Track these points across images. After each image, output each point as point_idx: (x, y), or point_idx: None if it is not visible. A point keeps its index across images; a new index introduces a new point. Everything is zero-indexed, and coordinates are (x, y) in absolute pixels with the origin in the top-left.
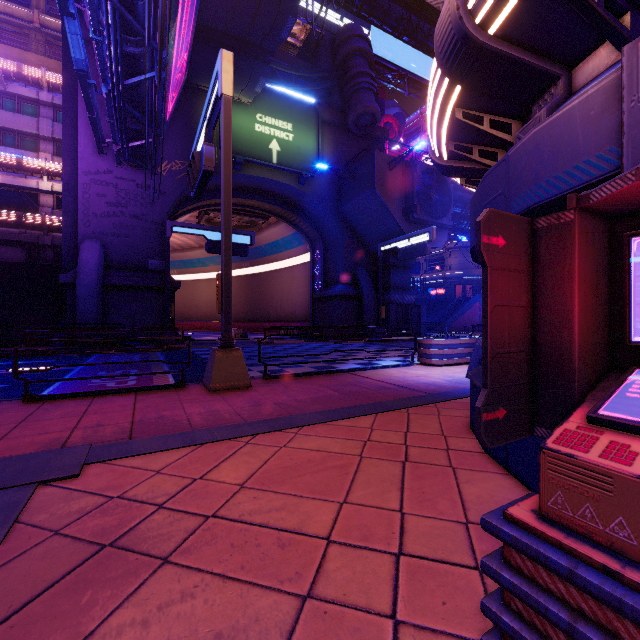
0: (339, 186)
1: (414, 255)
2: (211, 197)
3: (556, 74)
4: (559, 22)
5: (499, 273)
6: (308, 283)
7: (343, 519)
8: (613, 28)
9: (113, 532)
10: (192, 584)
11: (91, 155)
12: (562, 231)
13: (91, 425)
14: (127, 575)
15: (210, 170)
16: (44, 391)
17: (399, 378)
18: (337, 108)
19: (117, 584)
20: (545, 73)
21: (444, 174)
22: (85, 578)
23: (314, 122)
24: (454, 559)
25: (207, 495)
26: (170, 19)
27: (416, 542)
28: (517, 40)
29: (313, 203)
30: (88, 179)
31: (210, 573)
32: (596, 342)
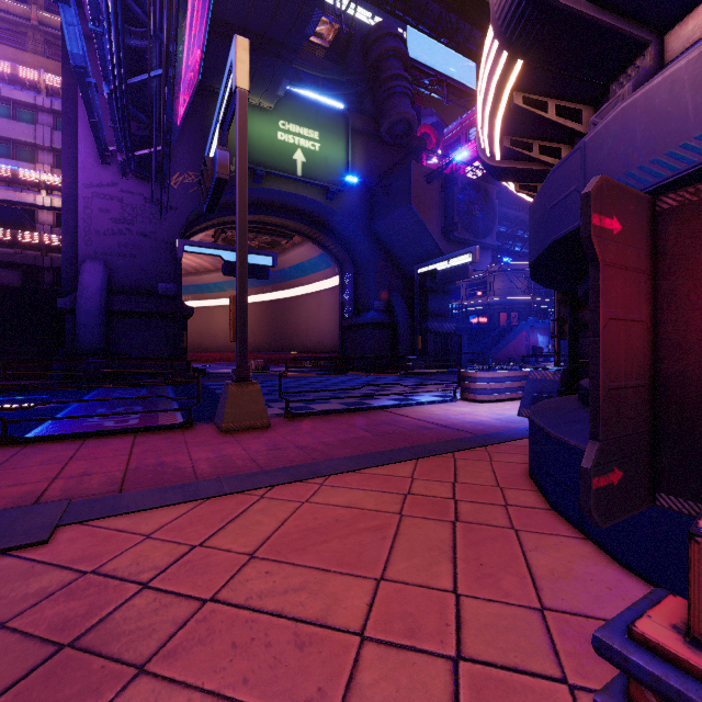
0: (371, 202)
1: (455, 278)
2: (228, 213)
3: (644, 40)
4: None
5: (613, 271)
6: (337, 310)
7: (381, 604)
8: None
9: (77, 625)
10: None
11: (93, 165)
12: None
13: (76, 474)
14: (85, 694)
15: (224, 178)
16: (30, 432)
17: (441, 416)
18: (369, 115)
19: None
20: (630, 40)
21: (495, 178)
22: (26, 699)
23: (343, 130)
24: (532, 666)
25: (207, 569)
26: (179, 7)
27: (478, 639)
28: None
29: (342, 220)
30: (90, 192)
31: (200, 690)
32: None
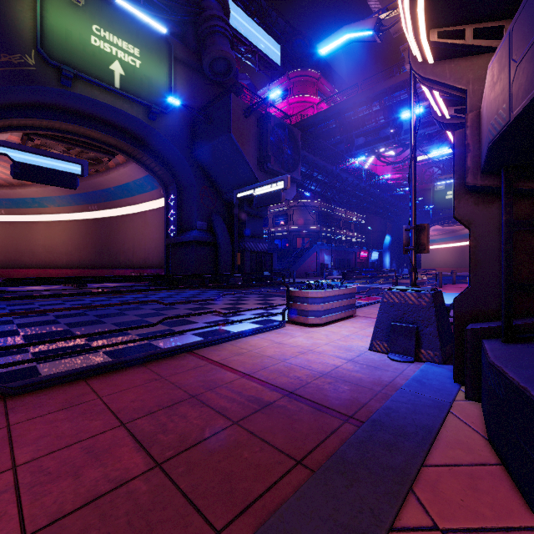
0: (194, 129)
1: (269, 202)
2: (30, 115)
3: None
4: None
5: None
6: (162, 229)
7: None
8: None
9: None
10: None
11: None
12: None
13: None
14: None
15: None
16: None
17: (277, 362)
18: (192, 48)
19: None
20: None
21: None
22: None
23: (166, 55)
24: None
25: None
26: None
27: None
28: None
29: (165, 143)
30: None
31: None
32: None
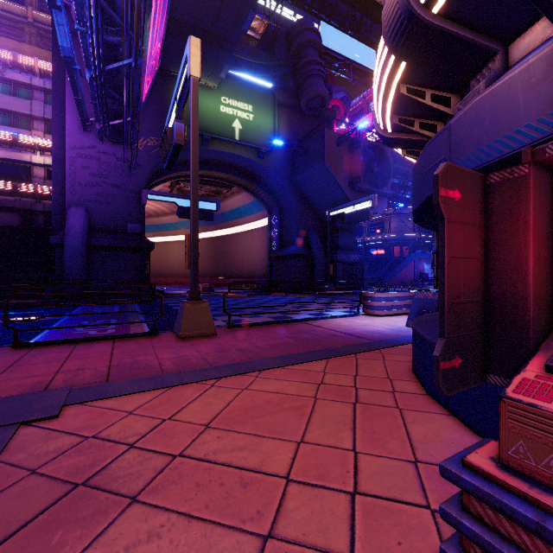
0: (293, 160)
1: (358, 220)
2: (182, 169)
3: (494, 50)
4: (498, 0)
5: (455, 226)
6: (266, 244)
7: (301, 458)
8: (550, 3)
9: (86, 471)
10: (158, 524)
11: (77, 132)
12: (516, 185)
13: (72, 369)
14: (97, 514)
15: (180, 144)
16: (33, 338)
17: (347, 327)
18: (291, 92)
19: (87, 524)
20: (484, 49)
21: (388, 145)
22: (57, 517)
23: (271, 104)
24: (406, 498)
25: (175, 435)
26: (145, 11)
27: (370, 481)
28: (459, 18)
29: (270, 174)
30: (74, 153)
31: (176, 512)
32: (548, 293)
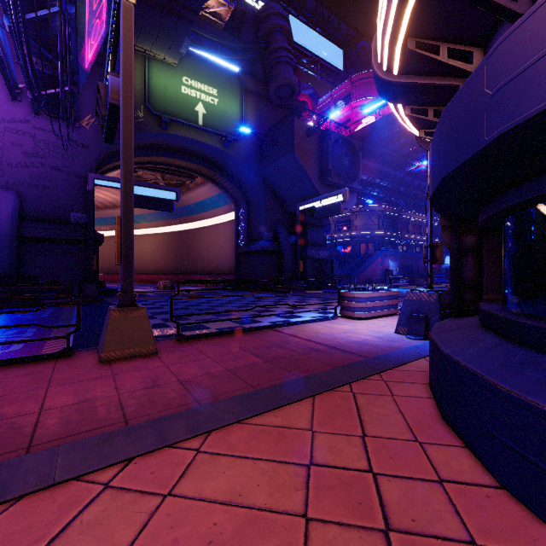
0: (261, 150)
1: (329, 214)
2: (138, 154)
3: None
4: None
5: None
6: (233, 239)
7: None
8: None
9: None
10: None
11: (5, 102)
12: None
13: None
14: None
15: (117, 104)
16: None
17: (327, 335)
18: (259, 79)
19: None
20: None
21: (388, 99)
22: None
23: (238, 90)
24: None
25: None
26: None
27: None
28: None
29: (237, 165)
30: (2, 127)
31: None
32: None
